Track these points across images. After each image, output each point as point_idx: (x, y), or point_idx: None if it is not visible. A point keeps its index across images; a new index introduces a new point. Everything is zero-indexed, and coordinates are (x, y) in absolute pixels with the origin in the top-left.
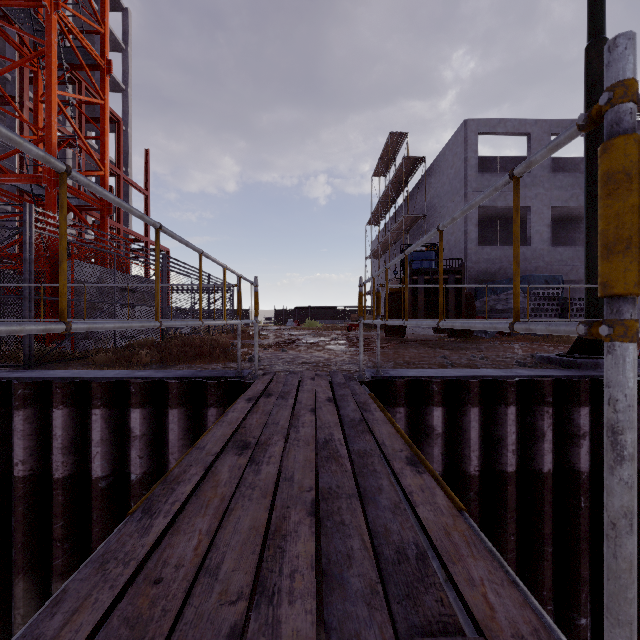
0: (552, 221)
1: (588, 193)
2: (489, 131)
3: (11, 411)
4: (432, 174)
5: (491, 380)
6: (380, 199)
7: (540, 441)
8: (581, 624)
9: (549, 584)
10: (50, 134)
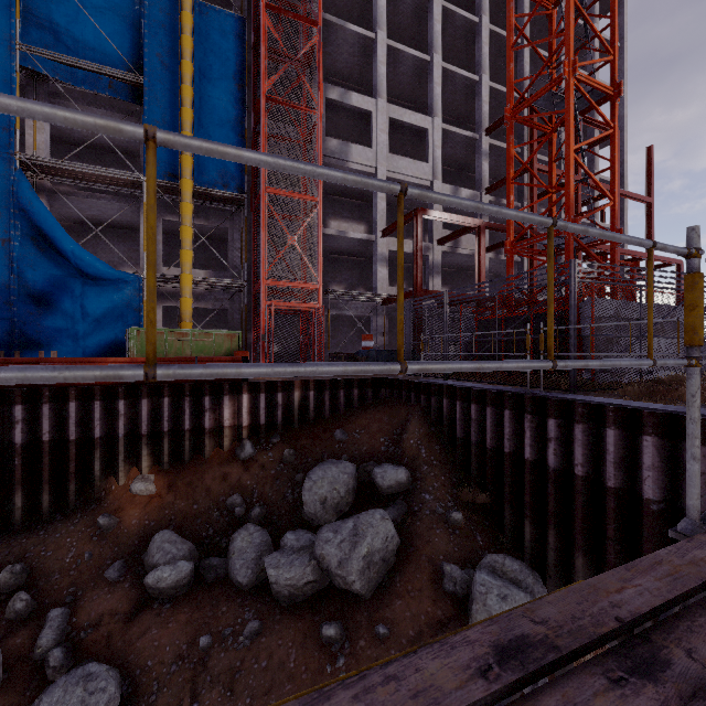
0: None
1: None
2: None
3: (570, 423)
4: None
5: None
6: None
7: None
8: None
9: None
10: (568, 189)
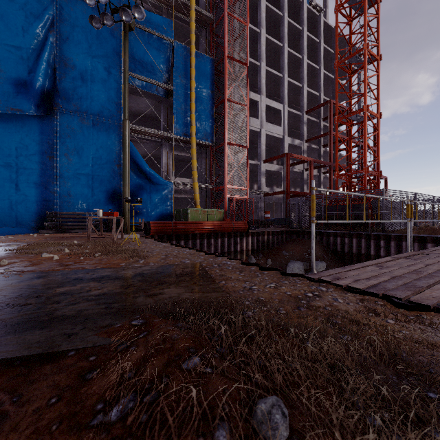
0: None
1: None
2: None
3: (388, 242)
4: None
5: None
6: None
7: None
8: None
9: None
10: (365, 155)
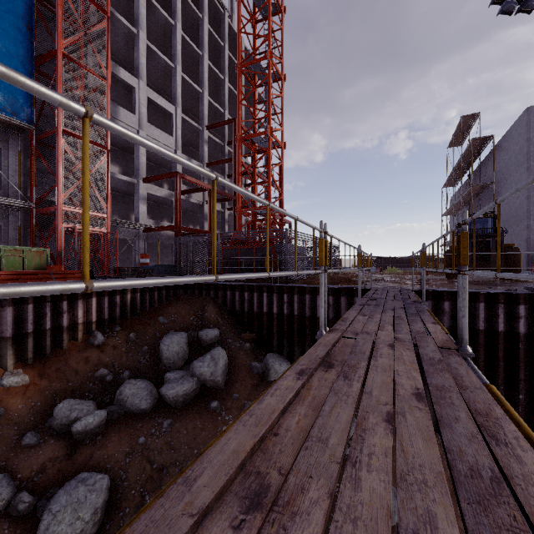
0: None
1: None
2: None
3: (292, 295)
4: (501, 147)
5: (473, 292)
6: (454, 168)
7: (497, 318)
8: (519, 397)
9: (501, 378)
10: (269, 188)
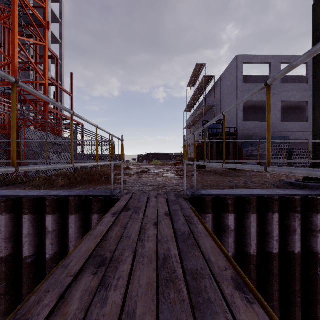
0: (281, 109)
1: (314, 88)
2: (249, 61)
3: None
4: (218, 84)
5: (263, 197)
6: (191, 98)
7: (293, 234)
8: None
9: None
10: (14, 59)
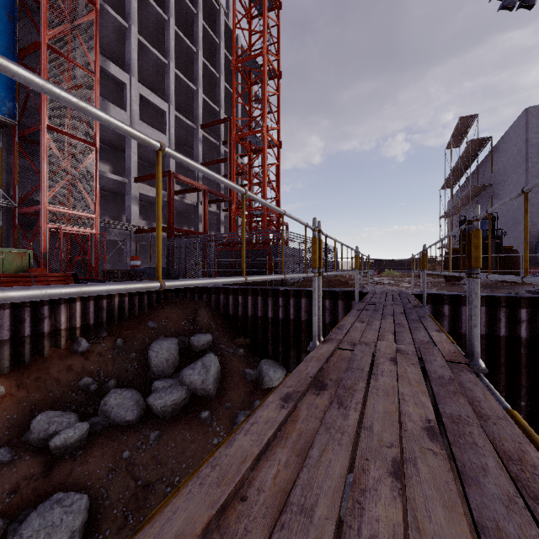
0: None
1: None
2: None
3: (288, 299)
4: (499, 149)
5: None
6: (451, 170)
7: (499, 322)
8: (521, 404)
9: (503, 384)
10: (265, 188)
